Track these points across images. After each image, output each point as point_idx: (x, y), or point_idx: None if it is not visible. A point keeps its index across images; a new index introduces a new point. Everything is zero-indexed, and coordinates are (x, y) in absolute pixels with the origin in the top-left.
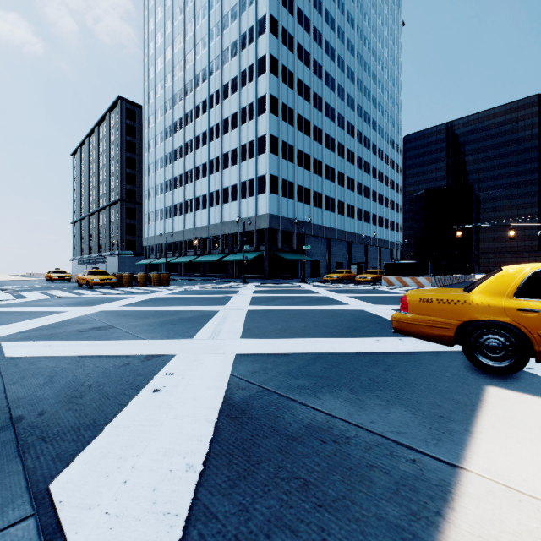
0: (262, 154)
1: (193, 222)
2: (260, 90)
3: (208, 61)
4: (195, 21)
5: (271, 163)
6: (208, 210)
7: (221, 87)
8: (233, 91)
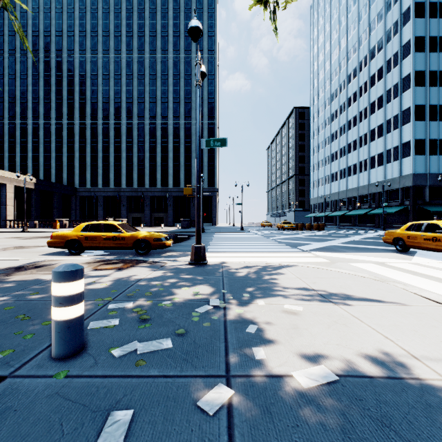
0: (406, 124)
1: (346, 185)
2: (404, 70)
3: (357, 62)
4: (347, 35)
5: (416, 129)
6: (357, 175)
7: (368, 79)
8: (379, 79)
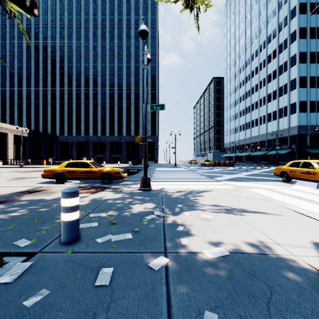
0: (293, 90)
1: (250, 134)
2: (292, 52)
3: (258, 45)
4: (251, 26)
5: (300, 94)
6: (258, 126)
7: (266, 57)
8: (274, 57)
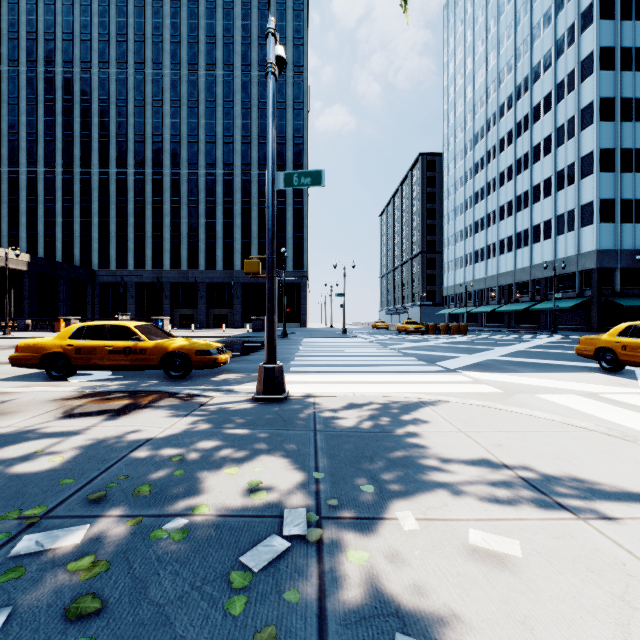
0: (587, 176)
1: (496, 268)
2: (584, 98)
3: (513, 86)
4: (498, 47)
5: (602, 185)
6: (513, 253)
7: (529, 110)
8: (546, 110)
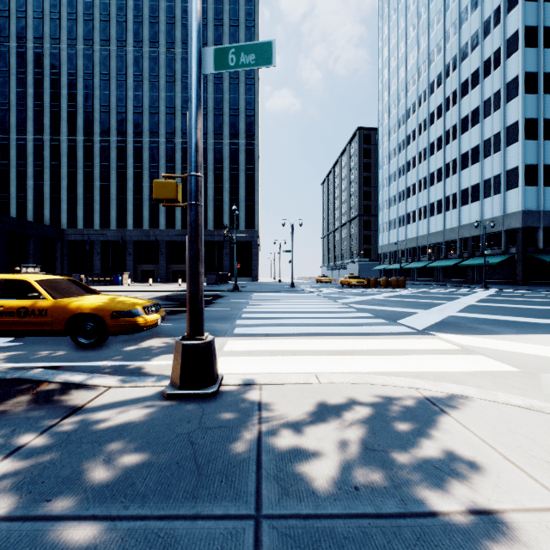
0: (512, 144)
1: (427, 228)
2: (509, 72)
3: (443, 65)
4: (429, 31)
5: (526, 151)
6: (443, 214)
7: (458, 86)
8: (473, 86)
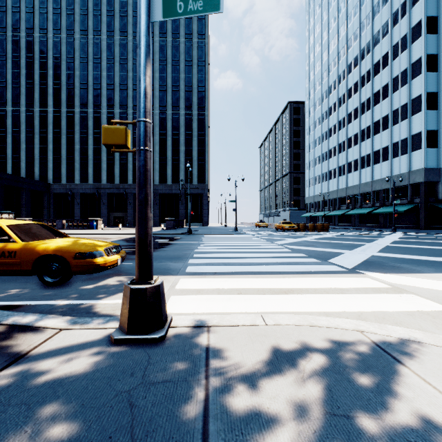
0: (416, 113)
1: (345, 183)
2: (414, 55)
3: (359, 49)
4: (347, 22)
5: (428, 119)
6: (359, 171)
7: (371, 67)
8: (384, 66)
